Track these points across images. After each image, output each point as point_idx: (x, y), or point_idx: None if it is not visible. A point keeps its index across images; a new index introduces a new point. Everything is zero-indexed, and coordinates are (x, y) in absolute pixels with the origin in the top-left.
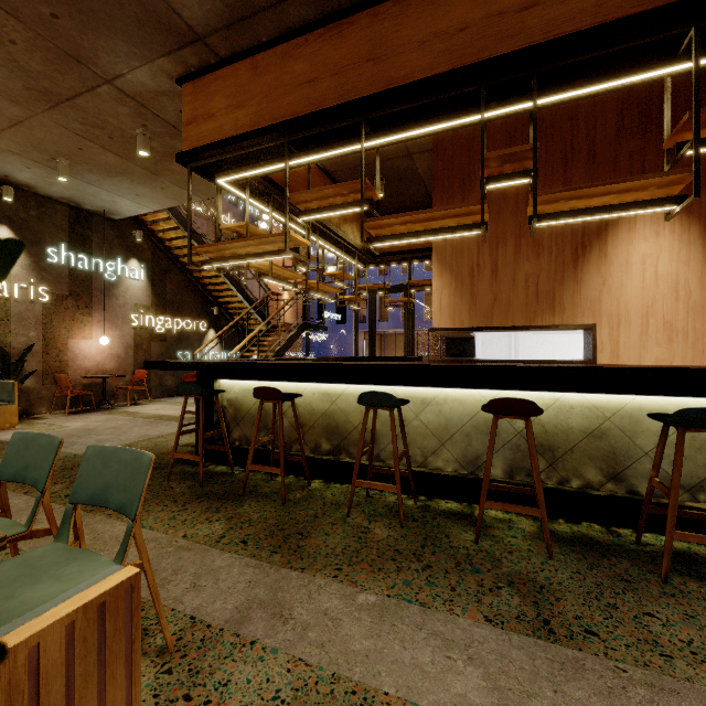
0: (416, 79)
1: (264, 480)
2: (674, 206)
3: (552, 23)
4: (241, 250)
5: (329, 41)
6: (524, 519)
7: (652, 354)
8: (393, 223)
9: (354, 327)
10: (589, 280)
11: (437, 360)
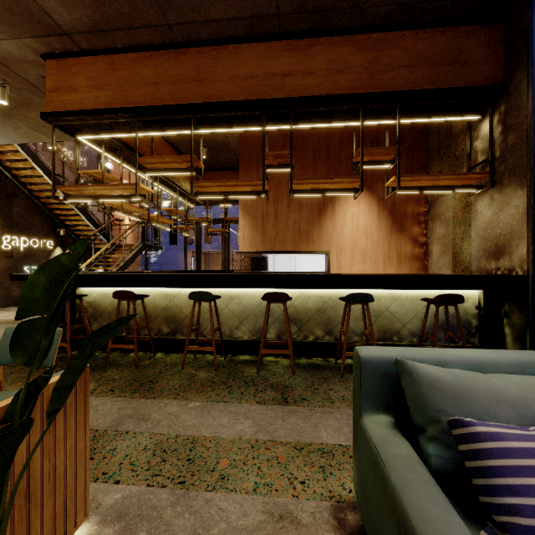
0: (226, 100)
1: (120, 356)
2: (355, 193)
3: (299, 87)
4: (98, 192)
5: (168, 60)
6: (285, 359)
7: (356, 268)
8: (211, 185)
9: (185, 248)
10: (326, 226)
11: (241, 272)
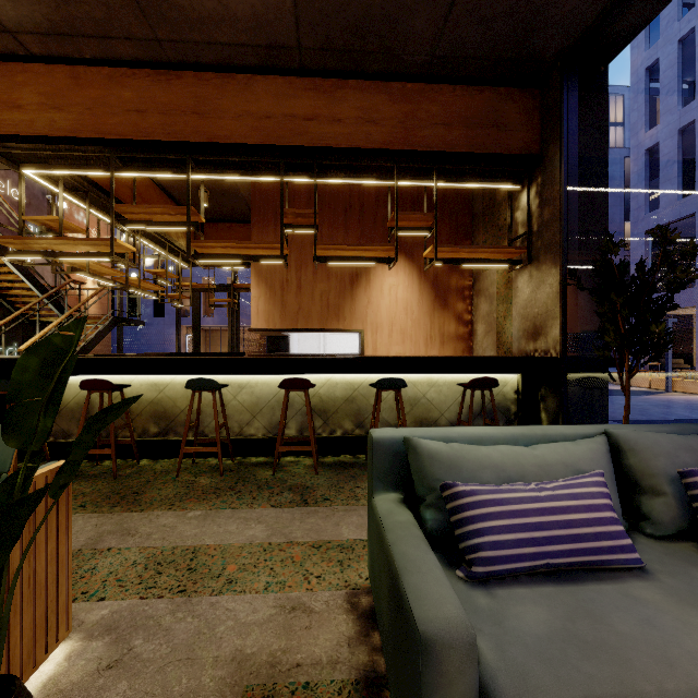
0: (234, 142)
1: (89, 466)
2: (390, 263)
3: (324, 136)
4: (54, 246)
5: (157, 83)
6: (307, 459)
7: (395, 350)
8: (215, 246)
9: (176, 322)
10: (360, 299)
11: (255, 354)
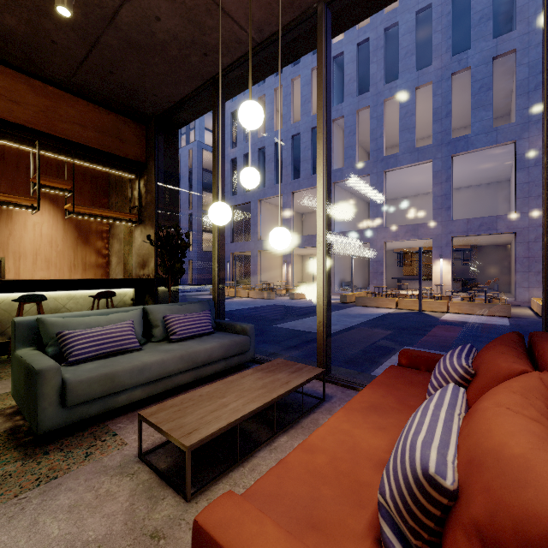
0: None
1: None
2: (33, 210)
3: None
4: None
5: None
6: None
7: (39, 274)
8: None
9: None
10: (1, 231)
11: None
